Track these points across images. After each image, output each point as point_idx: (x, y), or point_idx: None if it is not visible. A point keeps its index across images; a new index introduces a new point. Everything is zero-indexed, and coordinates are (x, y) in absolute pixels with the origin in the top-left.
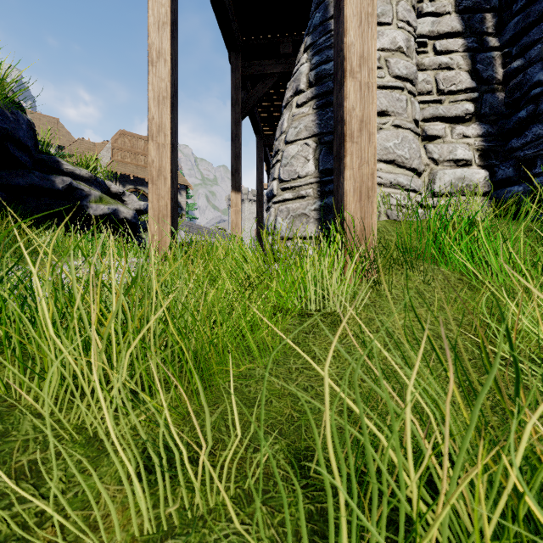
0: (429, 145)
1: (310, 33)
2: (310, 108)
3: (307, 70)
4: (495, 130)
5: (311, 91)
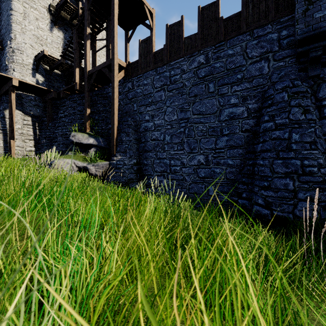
0: (25, 143)
1: (0, 118)
2: (1, 134)
3: (0, 126)
4: (37, 142)
5: (2, 131)
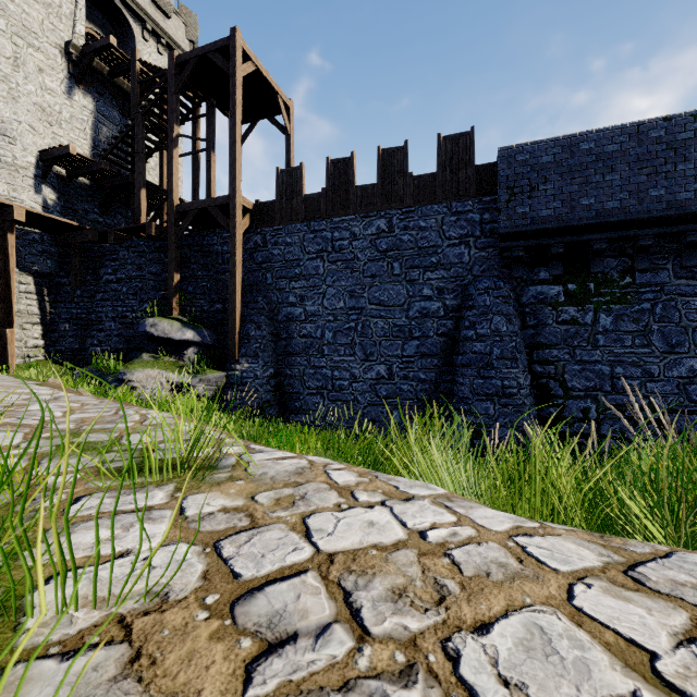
0: (26, 332)
1: None
2: None
3: None
4: (47, 329)
5: None
